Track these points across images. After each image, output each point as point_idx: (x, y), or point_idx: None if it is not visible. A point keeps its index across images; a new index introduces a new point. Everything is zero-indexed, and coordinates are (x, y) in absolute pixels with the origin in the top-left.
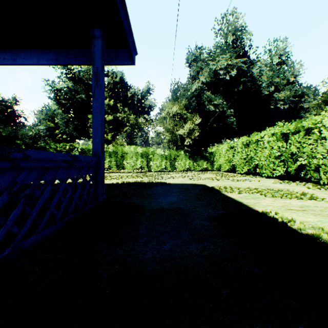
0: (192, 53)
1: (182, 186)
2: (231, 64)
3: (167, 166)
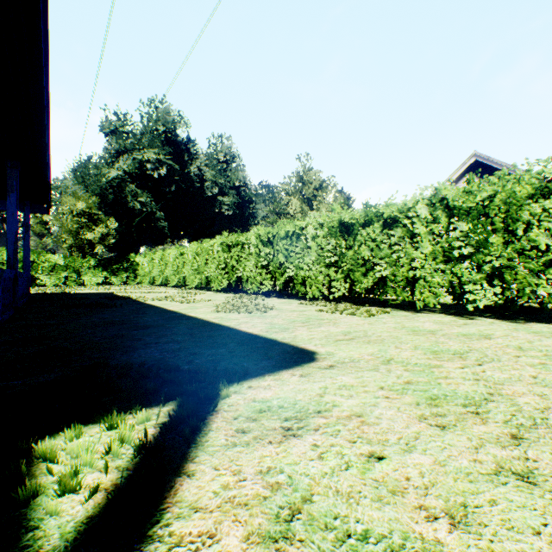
0: (111, 121)
1: (87, 293)
2: (162, 159)
3: (69, 279)
